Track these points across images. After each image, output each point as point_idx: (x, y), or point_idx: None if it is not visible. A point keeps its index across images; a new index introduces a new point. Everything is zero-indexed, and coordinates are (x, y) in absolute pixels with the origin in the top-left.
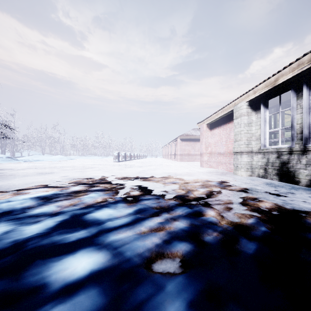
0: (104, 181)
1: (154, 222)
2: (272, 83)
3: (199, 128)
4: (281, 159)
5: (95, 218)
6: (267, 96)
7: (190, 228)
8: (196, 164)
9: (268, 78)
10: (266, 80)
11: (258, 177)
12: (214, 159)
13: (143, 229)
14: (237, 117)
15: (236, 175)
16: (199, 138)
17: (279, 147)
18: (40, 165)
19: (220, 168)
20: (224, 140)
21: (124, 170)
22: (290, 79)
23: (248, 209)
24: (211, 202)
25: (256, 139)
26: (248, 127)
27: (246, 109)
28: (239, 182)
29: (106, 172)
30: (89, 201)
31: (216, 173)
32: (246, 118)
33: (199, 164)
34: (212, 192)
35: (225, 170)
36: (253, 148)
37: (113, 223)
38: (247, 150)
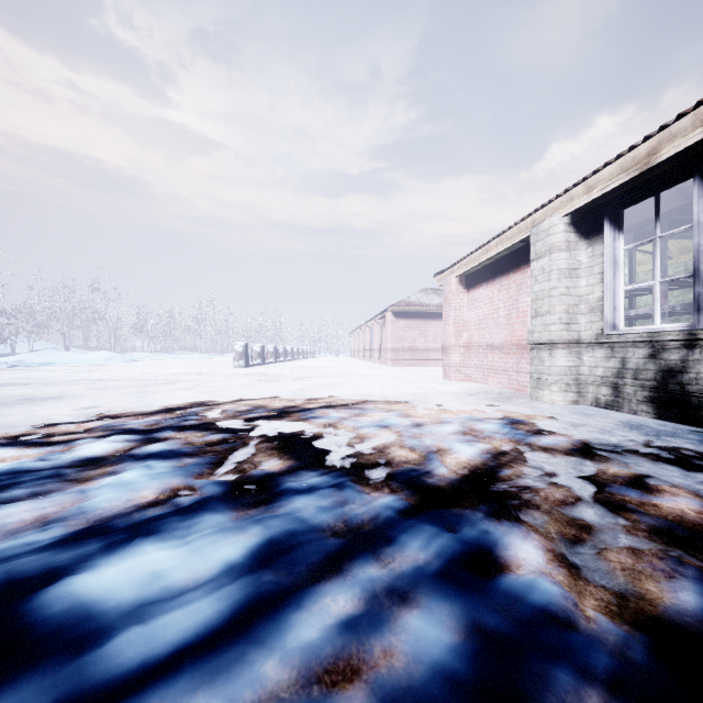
0: (192, 423)
1: (322, 622)
2: (640, 162)
3: (440, 285)
4: (662, 361)
5: (82, 608)
6: (624, 199)
7: (477, 665)
8: (431, 373)
9: (631, 150)
10: (623, 156)
11: (596, 406)
12: (476, 360)
13: (274, 675)
14: (541, 254)
15: (537, 400)
16: (438, 311)
17: (658, 330)
18: (46, 376)
19: (492, 383)
20: (502, 313)
21: (256, 388)
22: (690, 150)
23: (637, 528)
24: (508, 498)
25: (591, 309)
26: (568, 278)
27: (563, 233)
28: (555, 422)
29: (206, 395)
30: (111, 503)
31: (487, 396)
32: (563, 256)
33: (439, 371)
34: (497, 456)
35: (505, 387)
36: (583, 333)
37: (147, 641)
38: (567, 338)
